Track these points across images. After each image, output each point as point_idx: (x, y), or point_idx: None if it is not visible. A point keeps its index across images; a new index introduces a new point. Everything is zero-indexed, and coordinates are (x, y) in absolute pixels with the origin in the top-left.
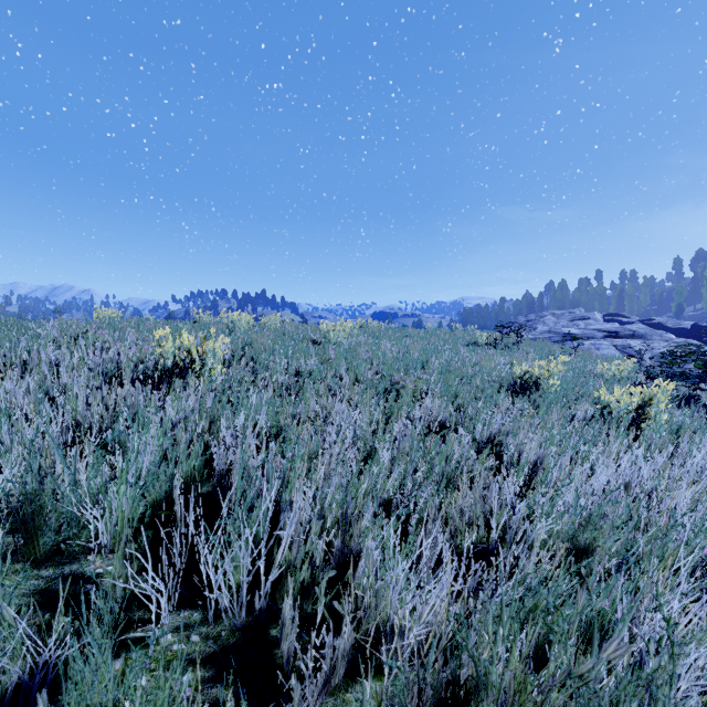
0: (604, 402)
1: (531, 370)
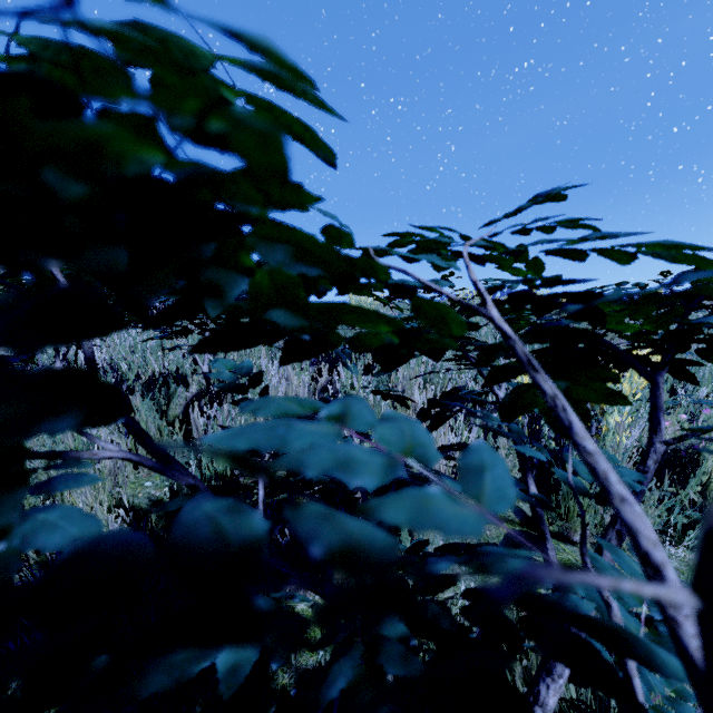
0: None
1: None
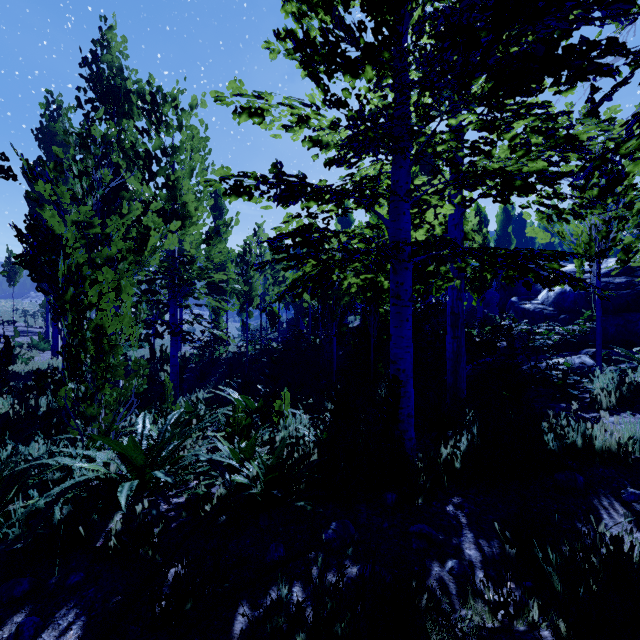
0: None
1: None
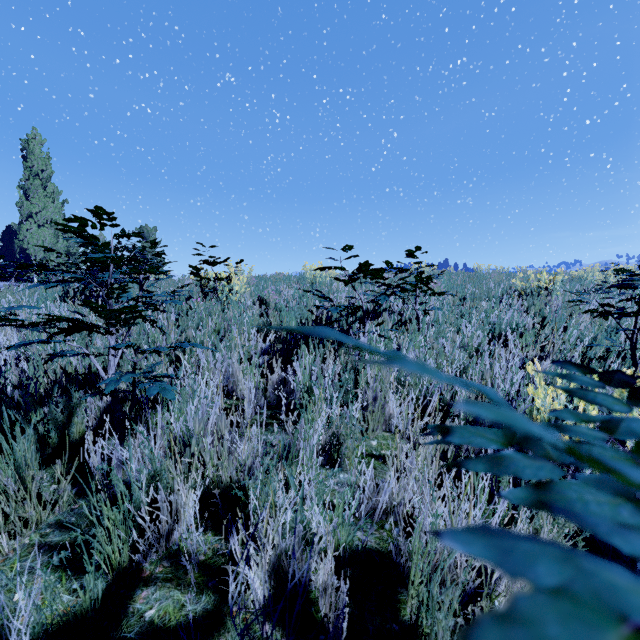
0: (601, 280)
1: (580, 272)
